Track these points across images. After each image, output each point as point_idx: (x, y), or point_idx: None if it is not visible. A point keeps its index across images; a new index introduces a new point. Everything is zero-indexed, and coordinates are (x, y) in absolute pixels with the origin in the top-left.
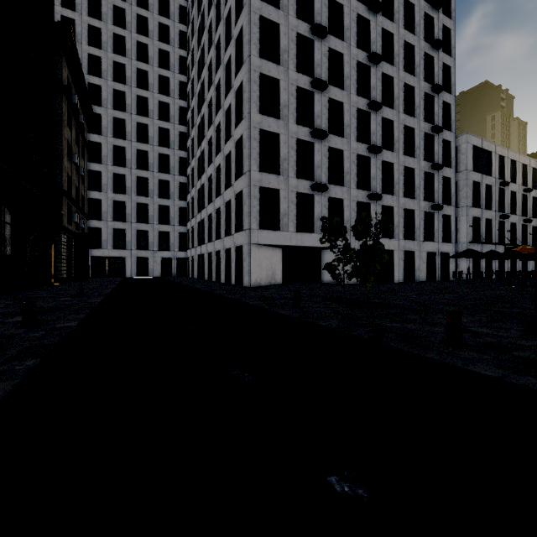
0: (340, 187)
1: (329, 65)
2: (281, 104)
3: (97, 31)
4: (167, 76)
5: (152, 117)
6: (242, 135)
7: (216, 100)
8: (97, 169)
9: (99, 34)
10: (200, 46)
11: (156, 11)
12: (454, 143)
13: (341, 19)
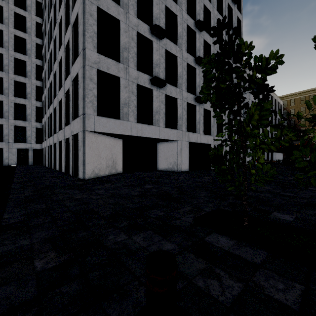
0: (174, 87)
1: None
2: None
3: None
4: None
5: (7, 24)
6: (77, 14)
7: None
8: None
9: None
10: None
11: None
12: None
13: None
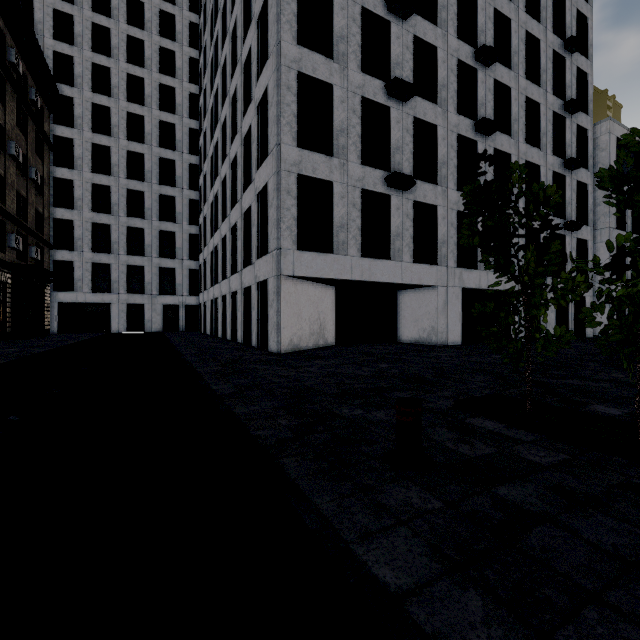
0: (431, 186)
1: None
2: (335, 33)
3: None
4: (172, 49)
5: (149, 105)
6: (266, 88)
7: (232, 56)
8: (68, 176)
9: None
10: None
11: None
12: (591, 132)
13: None
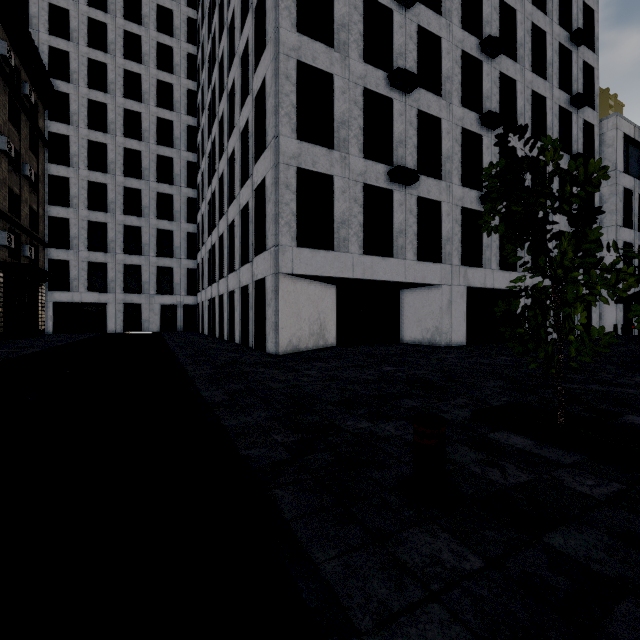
0: (435, 181)
1: None
2: (336, 21)
3: None
4: (169, 45)
5: (147, 101)
6: (264, 78)
7: (230, 48)
8: (63, 173)
9: None
10: None
11: None
12: (598, 127)
13: None
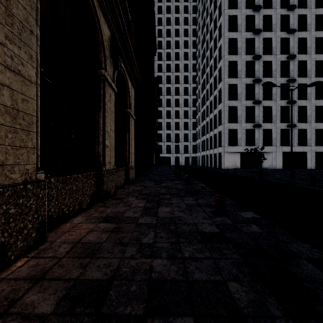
0: (269, 123)
1: (263, 68)
2: (238, 93)
3: (160, 65)
4: (187, 75)
5: (181, 95)
6: (221, 109)
7: (210, 90)
8: (160, 121)
9: (161, 66)
10: (202, 63)
11: (182, 47)
12: None
13: (271, 44)
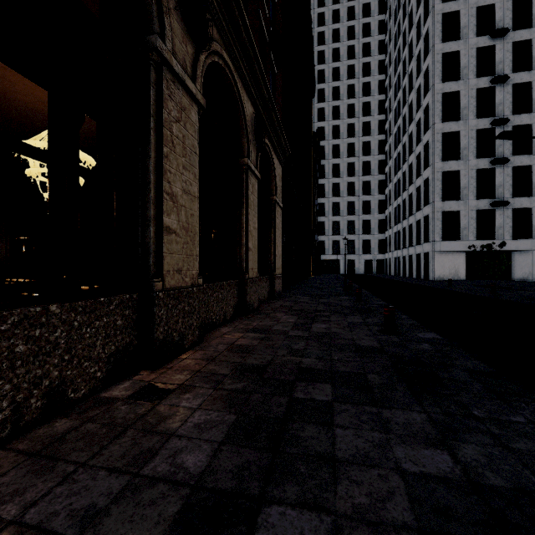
0: (527, 198)
1: (514, 97)
2: (461, 148)
3: (322, 110)
4: (368, 121)
5: (357, 155)
6: (428, 176)
7: (409, 144)
8: (322, 201)
9: (323, 112)
10: (396, 99)
11: (360, 76)
12: None
13: (530, 51)
